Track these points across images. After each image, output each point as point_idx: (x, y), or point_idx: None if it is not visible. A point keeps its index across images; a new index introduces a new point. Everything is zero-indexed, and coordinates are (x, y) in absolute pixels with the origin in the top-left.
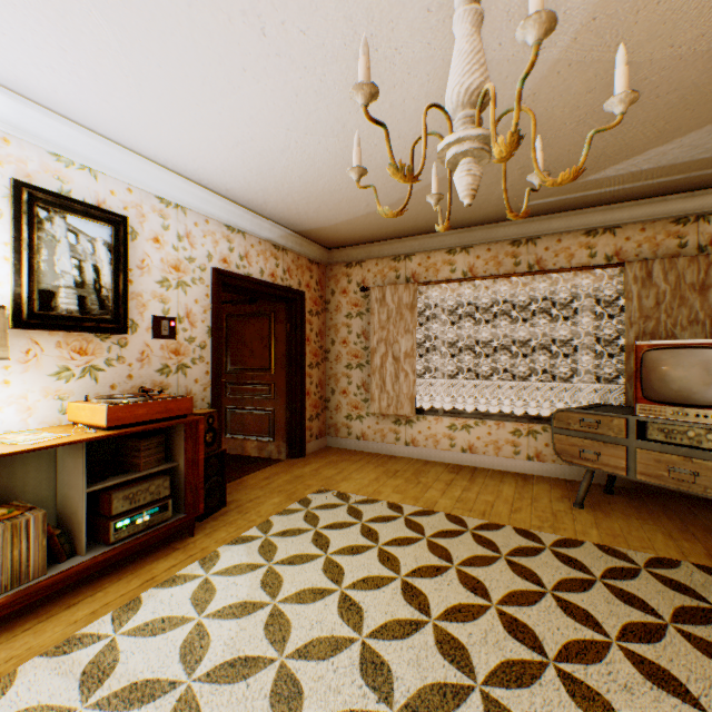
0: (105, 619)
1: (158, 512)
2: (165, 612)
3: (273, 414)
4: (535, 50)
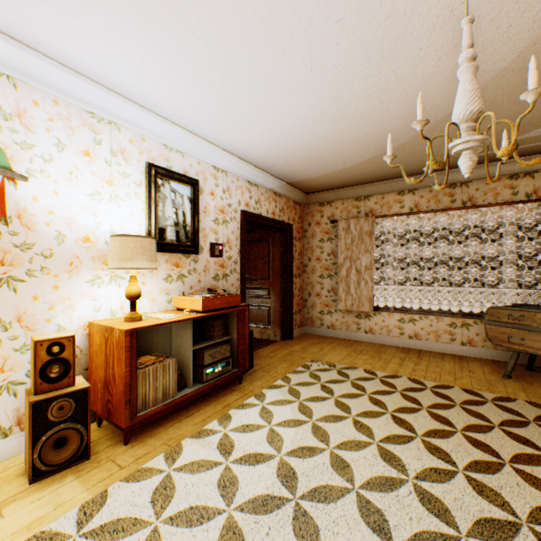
0: (214, 422)
1: (225, 366)
2: (247, 422)
3: (270, 309)
4: (532, 105)
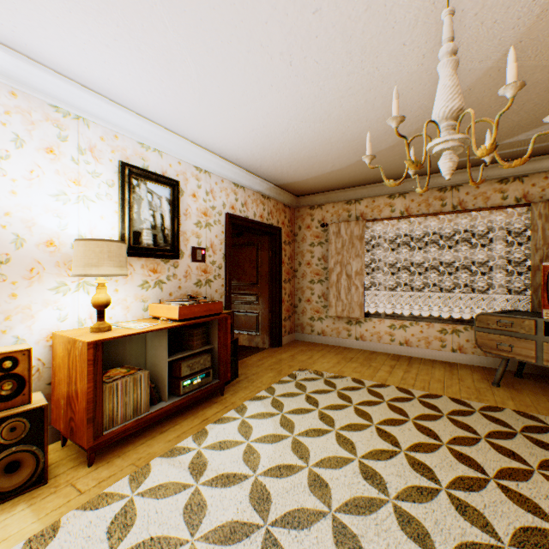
0: (188, 439)
1: (205, 377)
2: (224, 438)
3: (259, 315)
4: (511, 101)
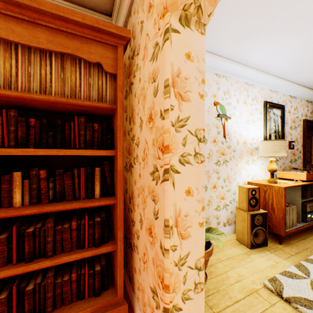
0: None
1: None
2: None
3: None
4: None
